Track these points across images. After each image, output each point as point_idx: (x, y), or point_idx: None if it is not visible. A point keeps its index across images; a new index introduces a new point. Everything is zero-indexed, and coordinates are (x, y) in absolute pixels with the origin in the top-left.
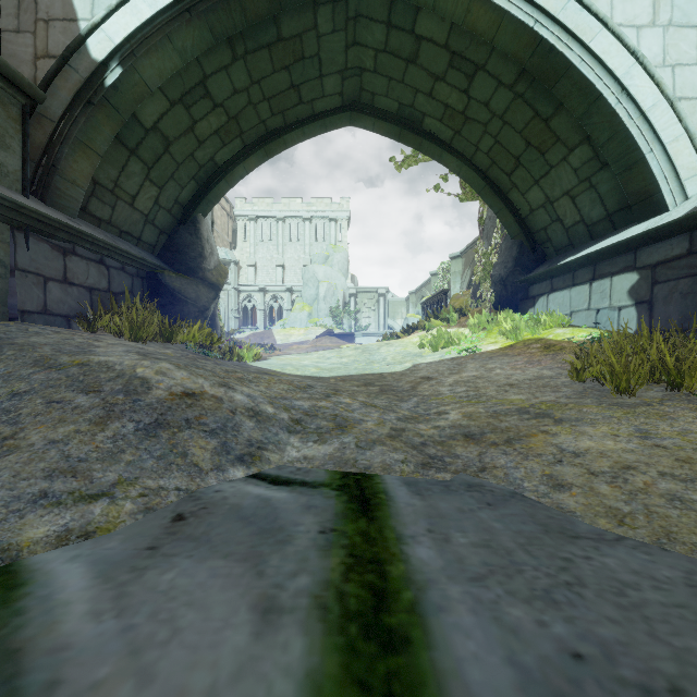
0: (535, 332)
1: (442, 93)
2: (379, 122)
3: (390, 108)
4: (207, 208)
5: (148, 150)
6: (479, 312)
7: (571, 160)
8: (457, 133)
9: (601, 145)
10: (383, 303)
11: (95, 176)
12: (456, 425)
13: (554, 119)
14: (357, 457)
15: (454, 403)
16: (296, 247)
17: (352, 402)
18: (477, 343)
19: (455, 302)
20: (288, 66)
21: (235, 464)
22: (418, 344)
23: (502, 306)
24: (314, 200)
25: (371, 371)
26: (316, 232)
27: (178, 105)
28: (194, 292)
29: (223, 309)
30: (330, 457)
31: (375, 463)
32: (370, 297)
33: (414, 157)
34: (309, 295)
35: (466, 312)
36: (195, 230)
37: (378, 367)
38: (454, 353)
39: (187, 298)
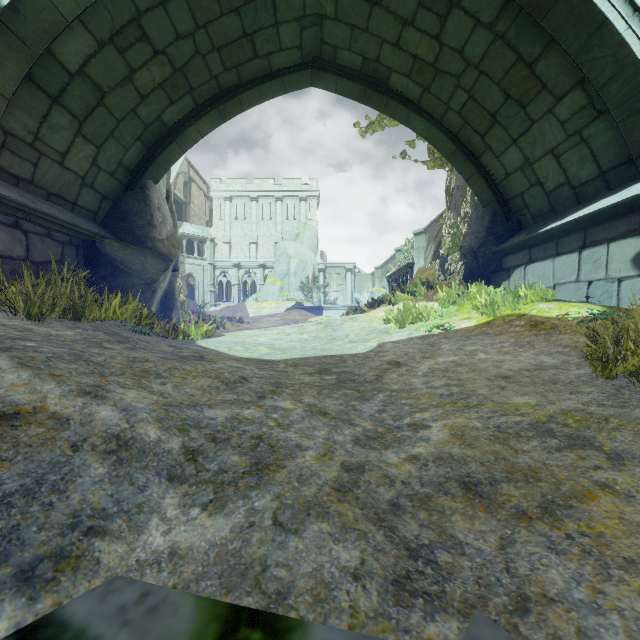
0: (514, 307)
1: (411, 41)
2: (342, 81)
3: (353, 64)
4: (158, 174)
5: (76, 100)
6: (448, 285)
7: (558, 111)
8: (427, 90)
9: (601, 86)
10: (351, 278)
11: (5, 125)
12: (445, 456)
13: (541, 61)
14: (269, 557)
15: (434, 407)
16: (269, 225)
17: (293, 407)
18: (450, 319)
19: (421, 275)
20: (237, 9)
21: (2, 595)
22: (384, 319)
23: (472, 279)
24: (285, 181)
25: (330, 353)
26: (287, 211)
27: (108, 46)
28: (140, 263)
29: (200, 284)
30: (218, 555)
31: (300, 577)
32: (338, 272)
33: (379, 122)
34: (281, 270)
35: (434, 285)
36: (144, 196)
37: (338, 347)
38: (424, 330)
39: (131, 270)
